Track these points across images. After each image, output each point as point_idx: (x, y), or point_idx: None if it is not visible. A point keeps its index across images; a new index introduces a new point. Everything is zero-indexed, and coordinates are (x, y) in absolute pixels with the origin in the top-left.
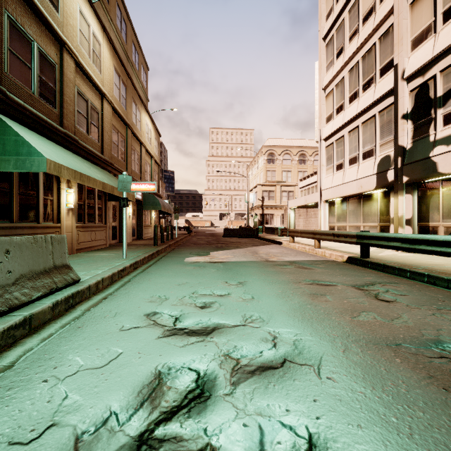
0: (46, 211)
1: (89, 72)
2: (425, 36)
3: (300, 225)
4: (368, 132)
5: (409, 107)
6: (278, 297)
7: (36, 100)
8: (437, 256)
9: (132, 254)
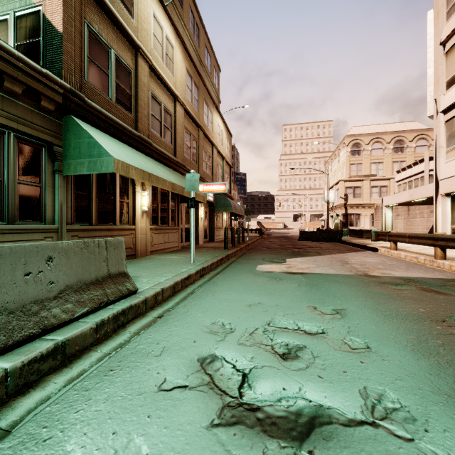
0: (122, 214)
1: (162, 75)
2: None
3: (398, 227)
4: None
5: None
6: (417, 351)
7: (113, 106)
8: None
9: (201, 259)
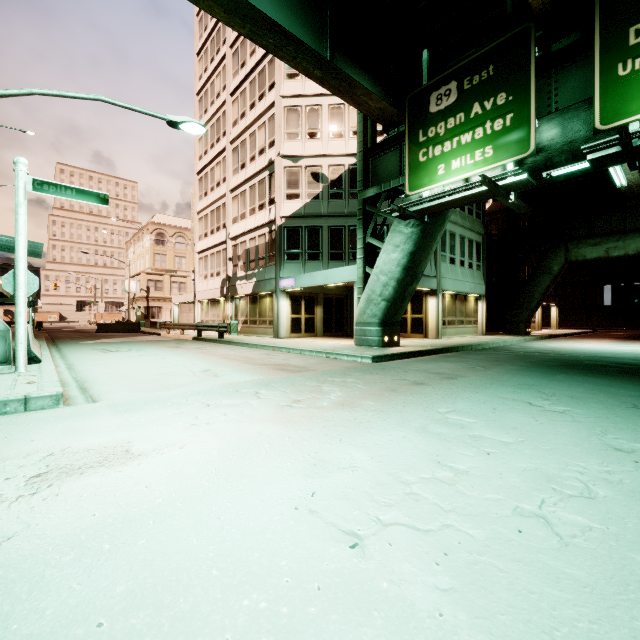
0: None
1: None
2: (236, 221)
3: (190, 320)
4: (219, 260)
5: (232, 254)
6: (142, 345)
7: None
8: (238, 335)
9: None
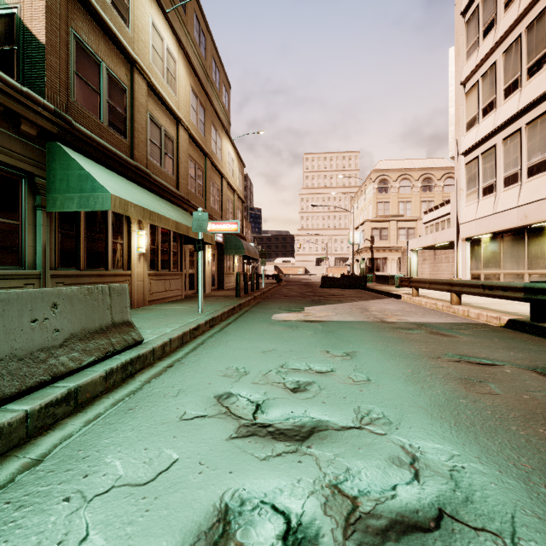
0: (116, 257)
1: (163, 95)
2: None
3: (425, 273)
4: (538, 135)
5: None
6: (408, 380)
7: (104, 129)
8: None
9: (210, 308)
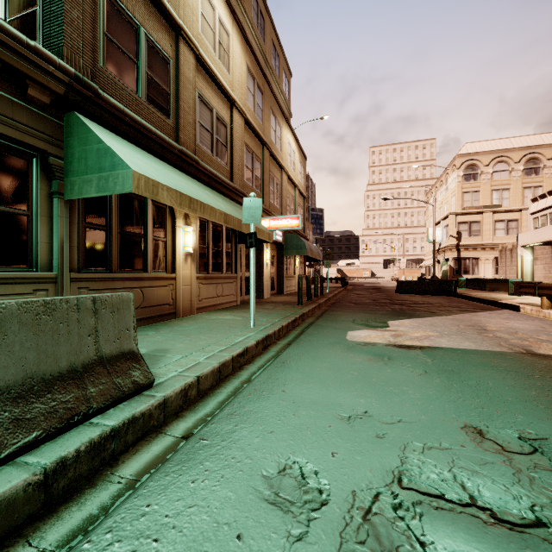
0: (157, 257)
1: (214, 71)
2: None
3: (536, 276)
4: None
5: None
6: None
7: (143, 106)
8: None
9: (265, 320)
